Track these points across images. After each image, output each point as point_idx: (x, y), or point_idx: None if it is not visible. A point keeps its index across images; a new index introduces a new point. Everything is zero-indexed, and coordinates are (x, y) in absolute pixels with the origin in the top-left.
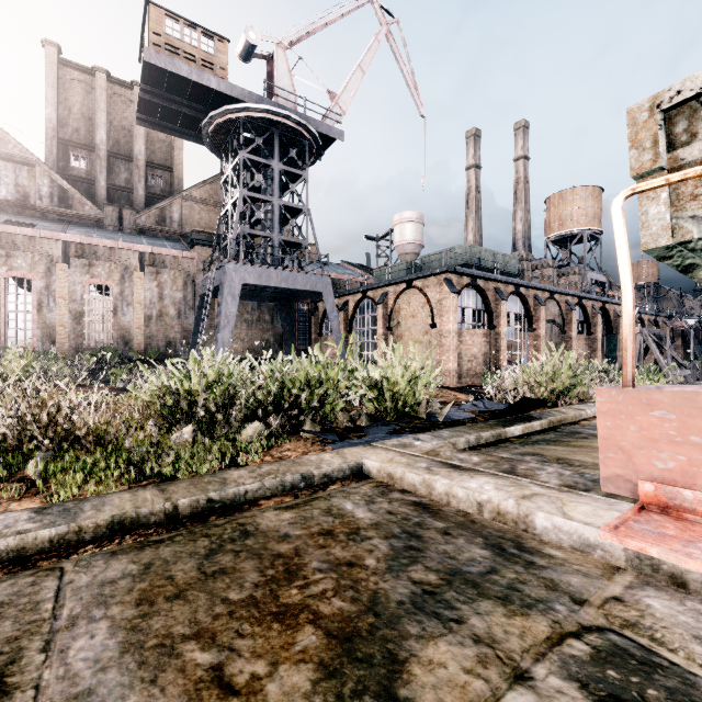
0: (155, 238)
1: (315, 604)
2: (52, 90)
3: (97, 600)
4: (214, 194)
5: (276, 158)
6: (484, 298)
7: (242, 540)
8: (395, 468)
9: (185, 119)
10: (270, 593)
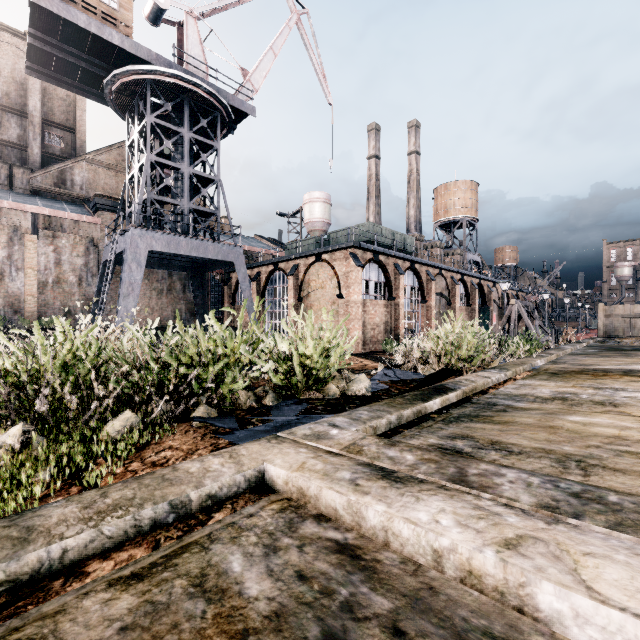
0: (53, 200)
1: None
2: None
3: None
4: (122, 160)
5: (187, 126)
6: (385, 272)
7: None
8: (308, 481)
9: (85, 74)
10: None
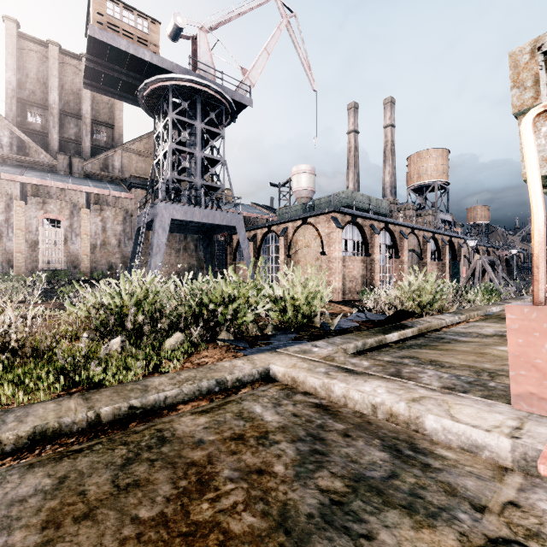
0: (99, 182)
1: (225, 521)
2: (11, 58)
3: (0, 524)
4: (148, 147)
5: (199, 119)
6: (362, 233)
7: (159, 447)
8: (298, 373)
9: (124, 85)
10: (181, 509)
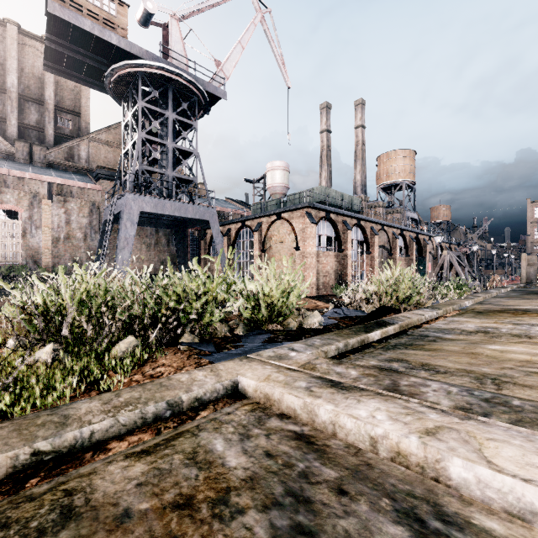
0: (63, 172)
1: None
2: None
3: None
4: (118, 138)
5: (171, 109)
6: (335, 228)
7: (56, 531)
8: (272, 389)
9: (90, 69)
10: None
